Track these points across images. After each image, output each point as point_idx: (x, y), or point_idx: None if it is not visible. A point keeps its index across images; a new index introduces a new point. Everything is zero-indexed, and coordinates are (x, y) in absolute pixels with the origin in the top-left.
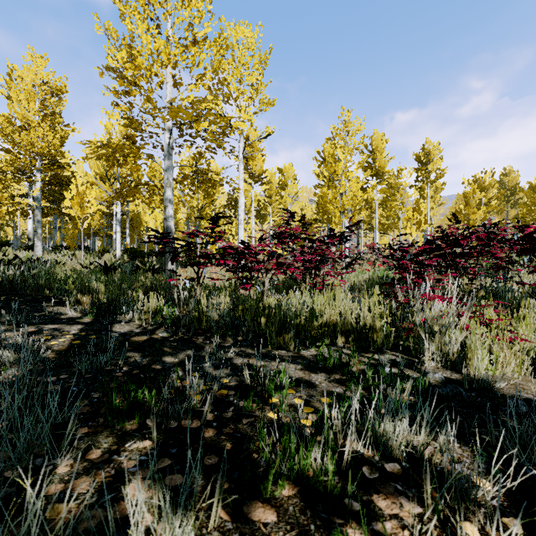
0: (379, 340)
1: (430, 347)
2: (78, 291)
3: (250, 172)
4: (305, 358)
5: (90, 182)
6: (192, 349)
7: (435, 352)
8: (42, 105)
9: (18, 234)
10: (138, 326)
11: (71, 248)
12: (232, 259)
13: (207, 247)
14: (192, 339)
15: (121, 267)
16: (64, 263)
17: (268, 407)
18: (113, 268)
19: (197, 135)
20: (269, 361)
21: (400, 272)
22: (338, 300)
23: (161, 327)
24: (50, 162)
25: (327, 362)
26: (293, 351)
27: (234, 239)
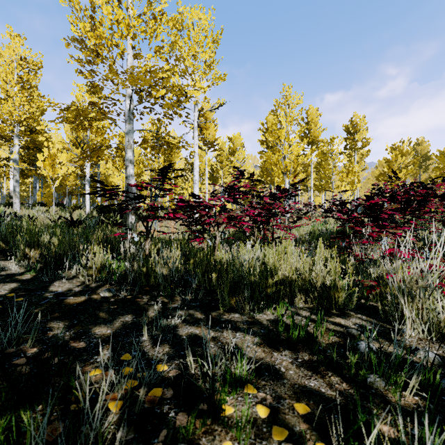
0: (341, 300)
1: (408, 312)
2: (26, 245)
3: (204, 140)
4: (262, 324)
5: (66, 149)
6: (132, 314)
7: (414, 319)
8: (20, 78)
9: (4, 193)
10: (81, 283)
11: (48, 205)
12: (184, 213)
13: (156, 200)
14: (135, 299)
15: (85, 221)
16: (37, 218)
17: (219, 428)
18: (78, 222)
19: (154, 101)
20: (220, 330)
21: (353, 226)
22: (291, 254)
23: (105, 284)
24: (28, 129)
25: (291, 334)
26: (247, 314)
27: (190, 198)
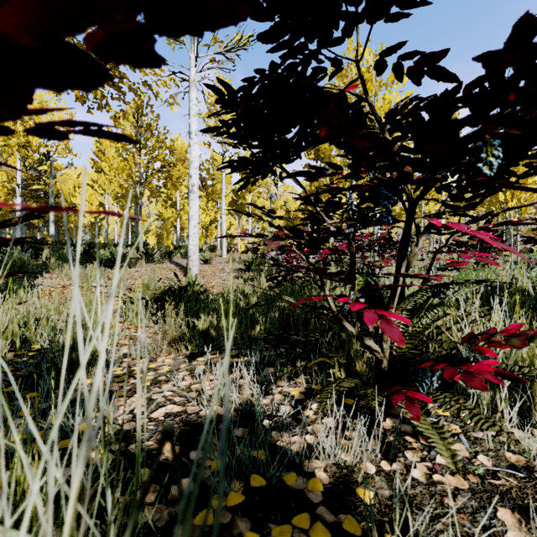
0: None
1: None
2: None
3: None
4: None
5: None
6: None
7: None
8: None
9: None
10: None
11: None
12: None
13: None
14: None
15: None
16: None
17: None
18: None
19: None
20: None
21: None
22: None
23: None
24: None
25: None
26: None
27: None
